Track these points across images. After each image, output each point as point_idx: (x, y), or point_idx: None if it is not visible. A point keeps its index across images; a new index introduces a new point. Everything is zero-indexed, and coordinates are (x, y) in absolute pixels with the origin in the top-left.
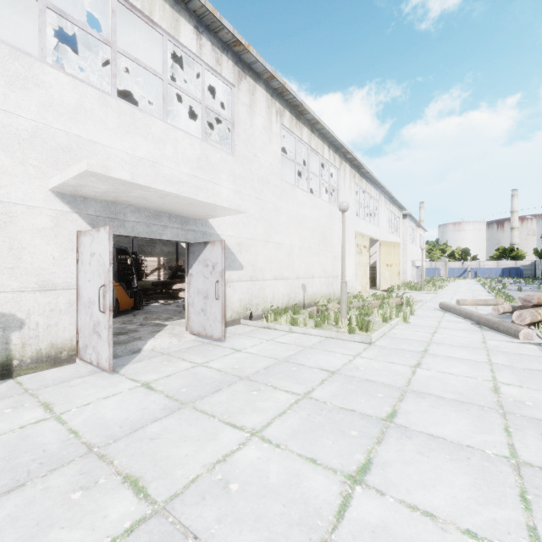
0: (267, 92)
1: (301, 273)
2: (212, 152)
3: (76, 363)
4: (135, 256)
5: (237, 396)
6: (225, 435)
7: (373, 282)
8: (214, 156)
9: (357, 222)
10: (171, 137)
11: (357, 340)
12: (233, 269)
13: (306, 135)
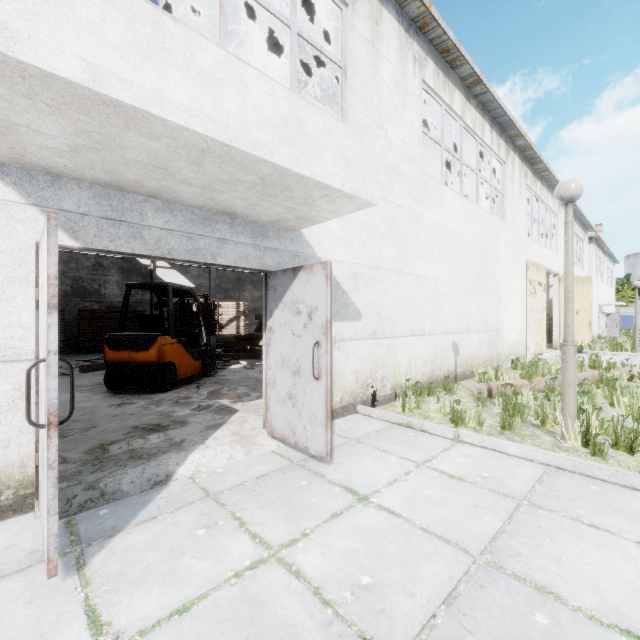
0: (399, 24)
1: (450, 325)
2: (309, 112)
3: (33, 513)
4: (206, 300)
5: None
6: None
7: None
8: (312, 120)
9: (530, 245)
10: (234, 78)
11: (639, 485)
12: (344, 319)
13: (458, 102)
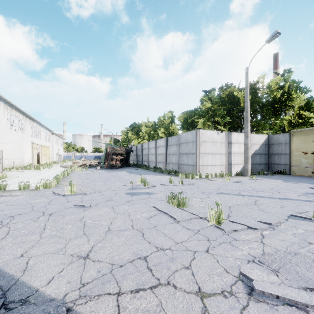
0: (3, 103)
1: (13, 158)
2: None
3: None
4: None
5: (21, 174)
6: (24, 175)
7: (38, 161)
8: None
9: (32, 139)
10: None
11: (38, 170)
12: None
13: (14, 112)
